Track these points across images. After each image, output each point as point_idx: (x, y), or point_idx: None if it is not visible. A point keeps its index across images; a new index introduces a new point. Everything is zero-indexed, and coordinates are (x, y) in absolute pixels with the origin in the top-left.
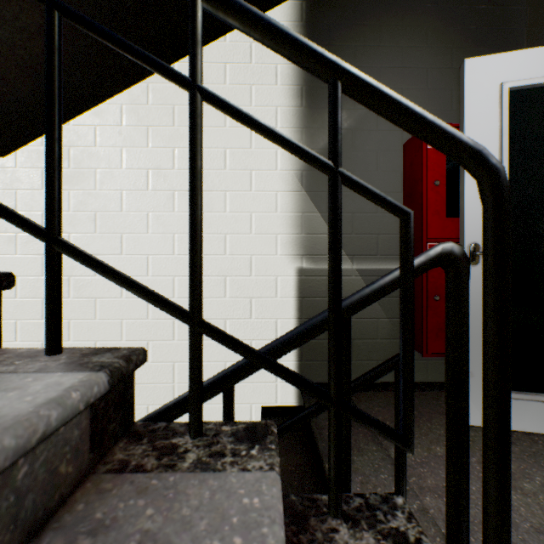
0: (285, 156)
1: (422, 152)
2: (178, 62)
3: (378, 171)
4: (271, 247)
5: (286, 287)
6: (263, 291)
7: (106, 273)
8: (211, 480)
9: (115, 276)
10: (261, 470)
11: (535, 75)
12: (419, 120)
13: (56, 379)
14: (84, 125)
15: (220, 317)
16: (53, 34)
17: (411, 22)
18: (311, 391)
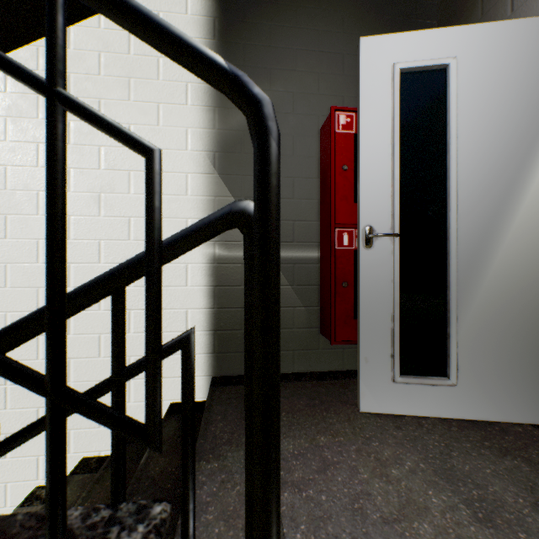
0: (196, 136)
1: (330, 136)
2: (74, 25)
3: (295, 156)
4: None
5: (197, 275)
6: (172, 279)
7: None
8: None
9: None
10: None
11: (424, 57)
12: (160, 33)
13: None
14: None
15: None
16: None
17: (328, 6)
18: (14, 378)
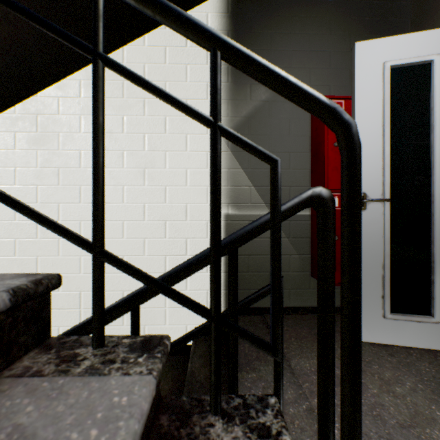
0: None
1: None
2: (126, 45)
3: (290, 135)
4: (203, 197)
5: None
6: (196, 232)
7: (21, 210)
8: (94, 383)
9: (28, 213)
10: (140, 374)
11: (411, 55)
12: (284, 82)
13: None
14: (49, 96)
15: (161, 254)
16: None
17: (317, 14)
18: (194, 309)
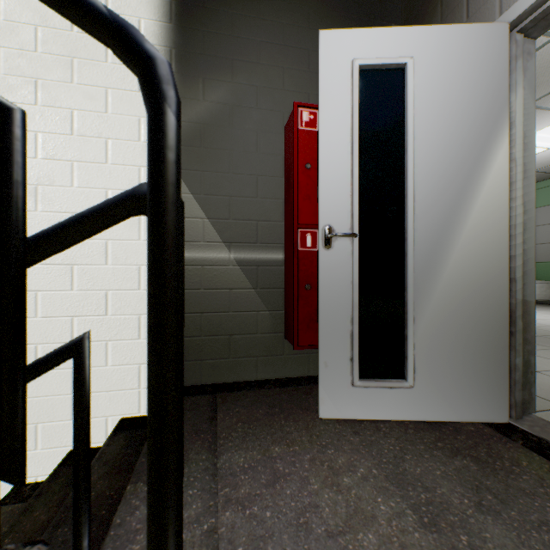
0: None
1: (293, 132)
2: None
3: (258, 152)
4: (133, 231)
5: None
6: (122, 282)
7: None
8: None
9: None
10: None
11: (383, 55)
12: None
13: None
14: None
15: (65, 314)
16: None
17: None
18: None
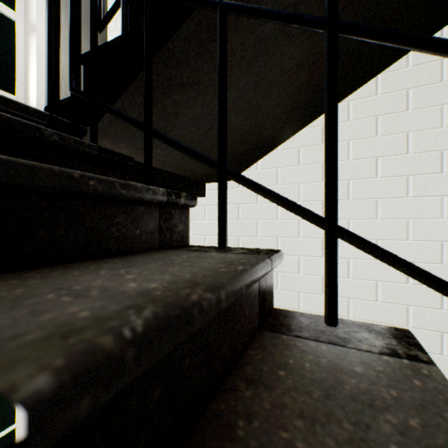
0: None
1: None
2: (380, 73)
3: None
4: None
5: None
6: None
7: None
8: None
9: None
10: None
11: None
12: None
13: None
14: (289, 148)
15: (434, 329)
16: None
17: None
18: None
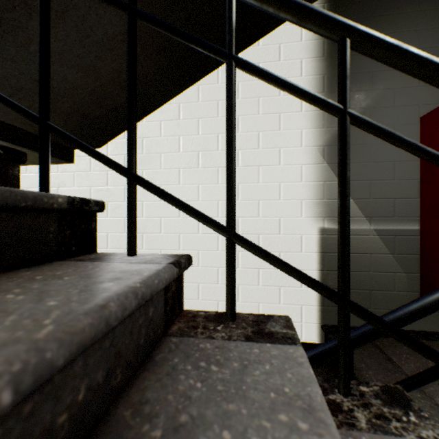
0: (308, 135)
1: None
2: (221, 67)
3: None
4: (297, 211)
5: (309, 244)
6: (289, 246)
7: (274, 261)
8: None
9: (280, 264)
10: None
11: None
12: None
13: (276, 352)
14: (153, 121)
15: (254, 267)
16: (232, 82)
17: (428, 6)
18: None
